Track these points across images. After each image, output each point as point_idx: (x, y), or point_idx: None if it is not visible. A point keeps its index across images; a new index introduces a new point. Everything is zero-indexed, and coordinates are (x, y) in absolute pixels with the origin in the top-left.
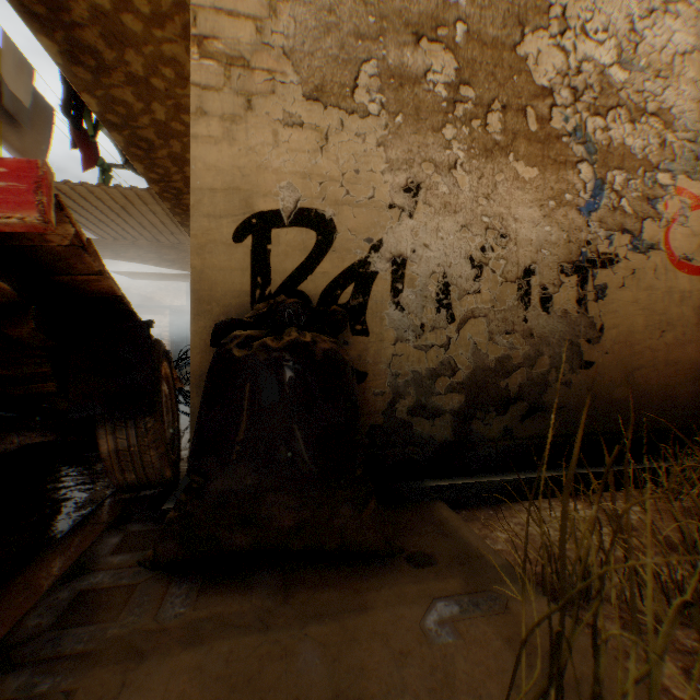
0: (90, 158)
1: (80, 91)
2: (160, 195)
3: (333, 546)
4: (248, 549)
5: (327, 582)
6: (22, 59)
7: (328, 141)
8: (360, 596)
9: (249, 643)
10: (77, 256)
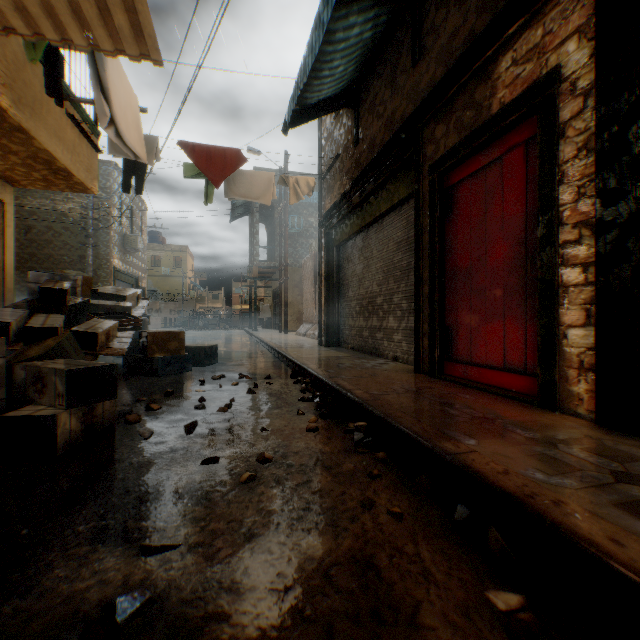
0: None
1: (49, 150)
2: None
3: None
4: None
5: None
6: None
7: None
8: None
9: None
10: None
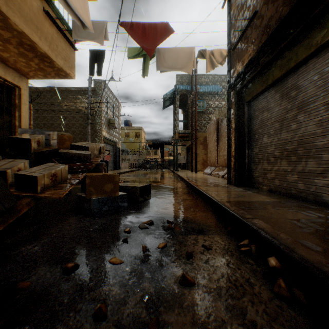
0: None
1: (25, 33)
2: None
3: None
4: None
5: None
6: None
7: None
8: None
9: None
10: None
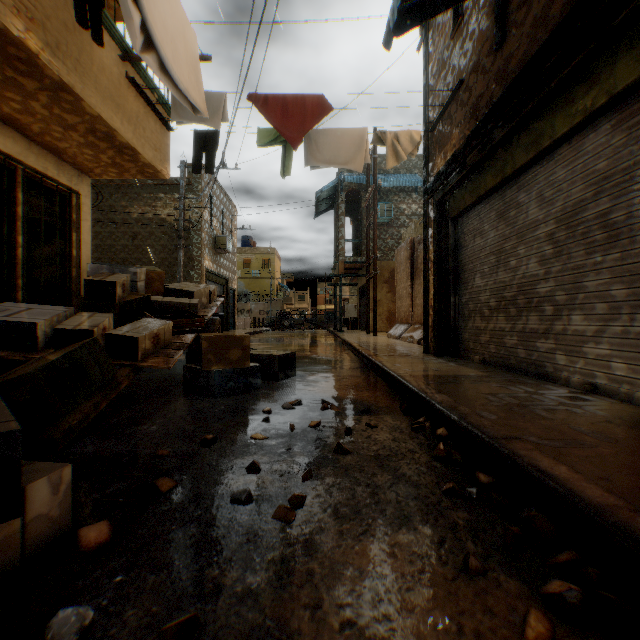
0: None
1: (102, 117)
2: None
3: None
4: None
5: None
6: None
7: None
8: None
9: None
10: None
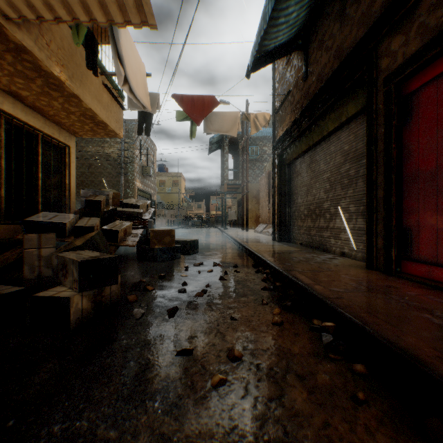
0: None
1: (91, 109)
2: None
3: None
4: None
5: None
6: None
7: None
8: None
9: None
10: None
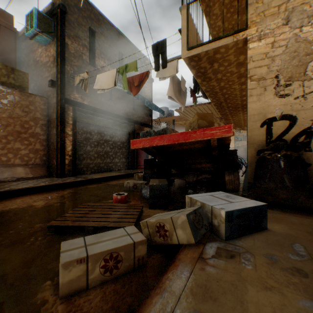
0: (194, 98)
1: (202, 86)
2: (214, 105)
3: (297, 206)
4: (271, 202)
5: (295, 213)
6: (183, 80)
7: (293, 92)
8: (307, 217)
9: (276, 215)
10: (227, 137)
